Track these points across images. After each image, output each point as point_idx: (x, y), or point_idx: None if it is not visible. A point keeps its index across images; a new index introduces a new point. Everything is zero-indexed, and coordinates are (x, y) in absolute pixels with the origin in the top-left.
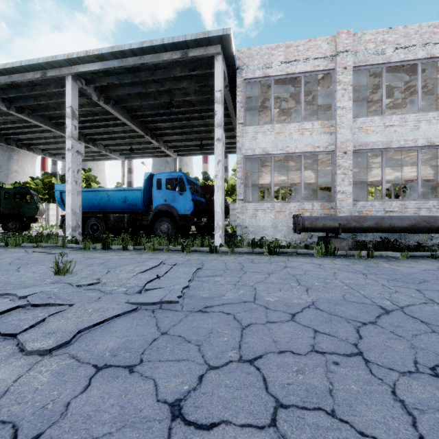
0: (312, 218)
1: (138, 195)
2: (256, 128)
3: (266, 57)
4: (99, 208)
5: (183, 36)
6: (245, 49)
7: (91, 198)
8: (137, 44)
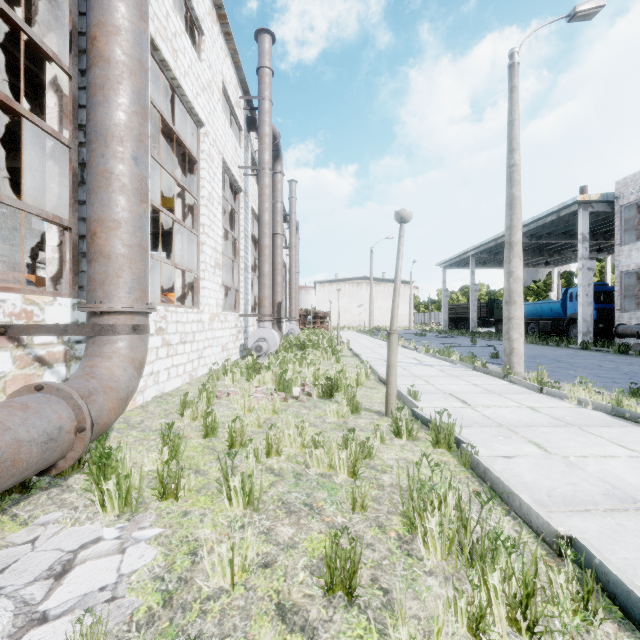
0: (625, 327)
1: (559, 306)
2: (630, 247)
3: (639, 181)
4: (538, 316)
5: (552, 208)
6: (621, 180)
7: (531, 309)
8: (531, 219)
